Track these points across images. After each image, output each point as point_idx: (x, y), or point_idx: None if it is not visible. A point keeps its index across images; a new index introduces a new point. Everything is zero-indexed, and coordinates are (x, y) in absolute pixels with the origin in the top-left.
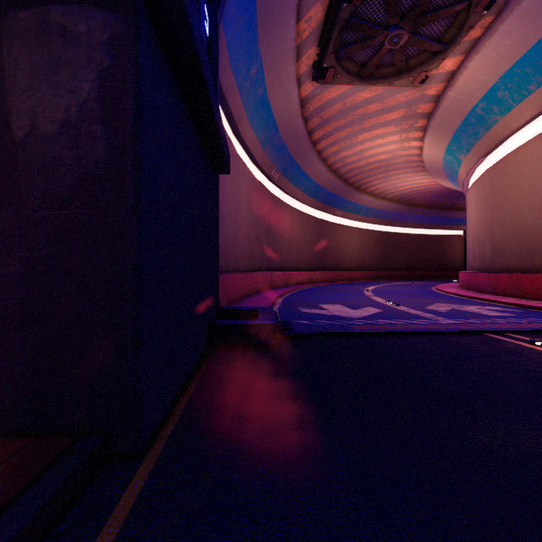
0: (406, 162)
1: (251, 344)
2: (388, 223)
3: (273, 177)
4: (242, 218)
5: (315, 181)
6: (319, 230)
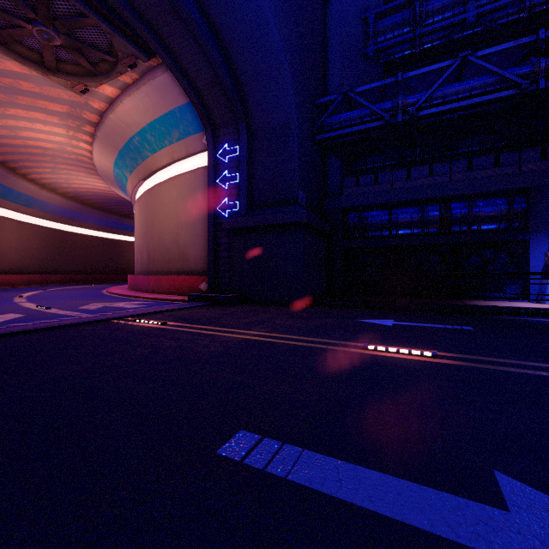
0: (77, 160)
1: None
2: (61, 220)
3: None
4: None
5: None
6: None
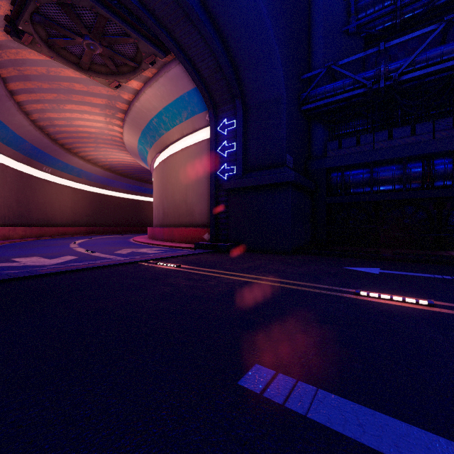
0: (112, 140)
1: None
2: (100, 186)
3: None
4: None
5: (15, 131)
6: (22, 184)
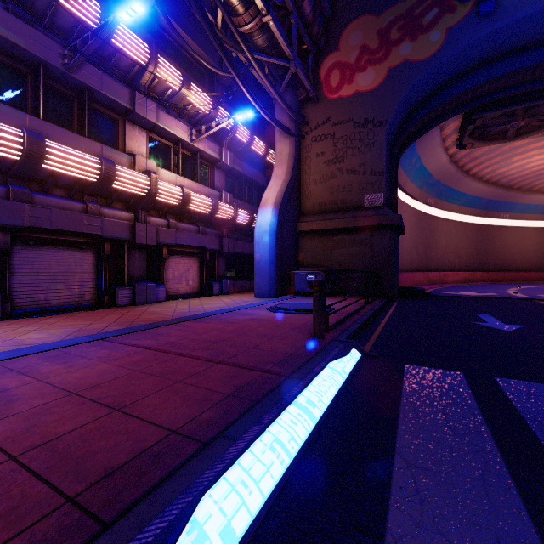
0: None
1: (413, 296)
2: None
3: (429, 203)
4: (405, 238)
5: (472, 195)
6: (480, 235)
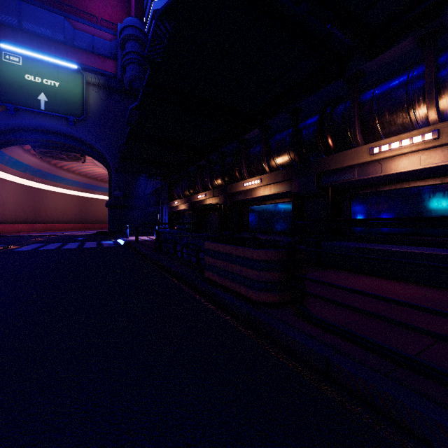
0: None
1: None
2: None
3: (36, 181)
4: (9, 203)
5: (72, 179)
6: (83, 202)
